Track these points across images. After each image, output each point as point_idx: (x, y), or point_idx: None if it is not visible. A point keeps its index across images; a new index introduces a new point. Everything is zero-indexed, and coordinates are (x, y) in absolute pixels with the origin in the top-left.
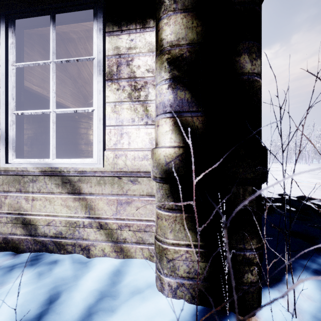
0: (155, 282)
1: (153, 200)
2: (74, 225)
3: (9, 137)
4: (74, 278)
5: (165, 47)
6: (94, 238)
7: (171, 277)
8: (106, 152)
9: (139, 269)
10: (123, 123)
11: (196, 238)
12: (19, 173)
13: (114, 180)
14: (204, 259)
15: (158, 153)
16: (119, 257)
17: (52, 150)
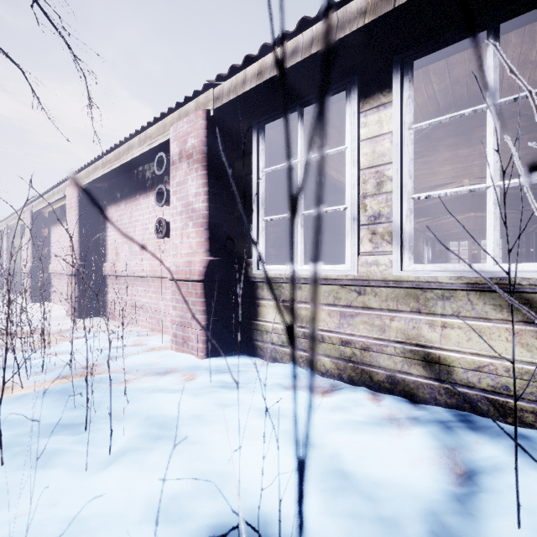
0: None
1: None
2: None
3: (405, 233)
4: None
5: None
6: None
7: None
8: None
9: None
10: None
11: None
12: (420, 286)
13: None
14: None
15: None
16: None
17: (492, 250)
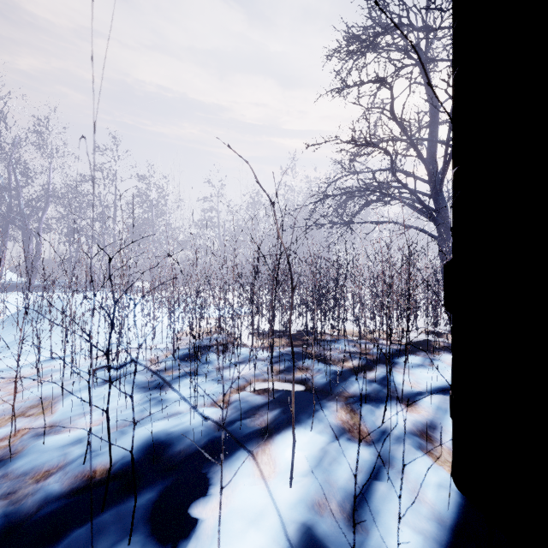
0: None
1: None
2: None
3: None
4: None
5: None
6: None
7: None
8: None
9: None
10: None
11: None
12: None
13: None
14: None
15: None
16: None
17: None
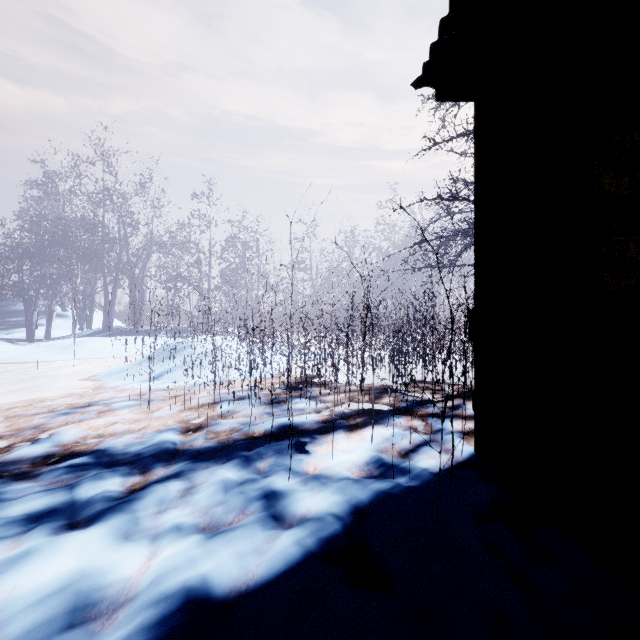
0: None
1: None
2: None
3: None
4: None
5: None
6: None
7: None
8: None
9: None
10: None
11: None
12: None
13: None
14: None
15: None
16: None
17: None
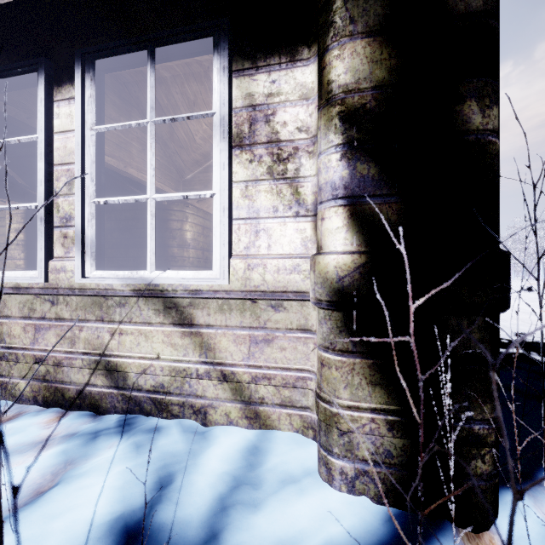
0: (316, 468)
1: (307, 338)
2: (184, 374)
3: (87, 238)
4: (190, 455)
5: (335, 95)
6: (214, 396)
7: (345, 459)
8: (232, 260)
9: (287, 446)
10: (260, 215)
11: (388, 400)
12: (101, 293)
13: (244, 304)
14: (402, 433)
15: (324, 263)
16: (253, 426)
17: (150, 258)
